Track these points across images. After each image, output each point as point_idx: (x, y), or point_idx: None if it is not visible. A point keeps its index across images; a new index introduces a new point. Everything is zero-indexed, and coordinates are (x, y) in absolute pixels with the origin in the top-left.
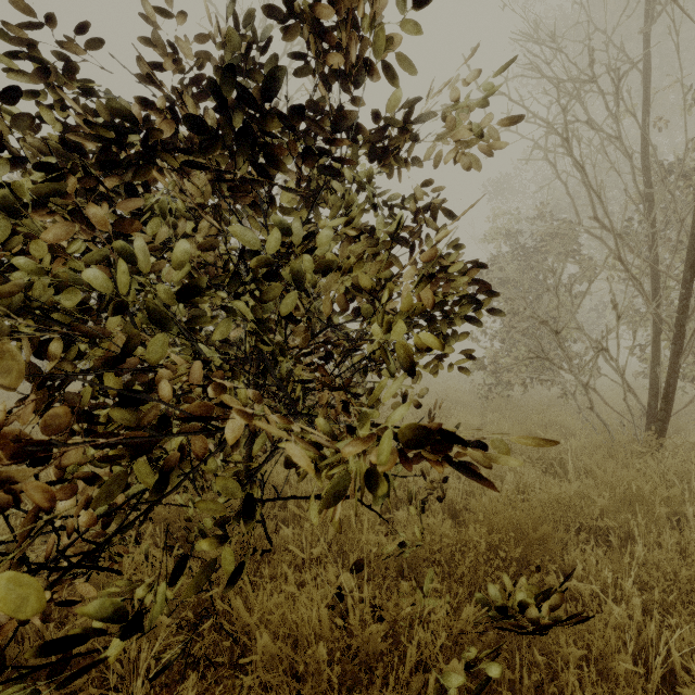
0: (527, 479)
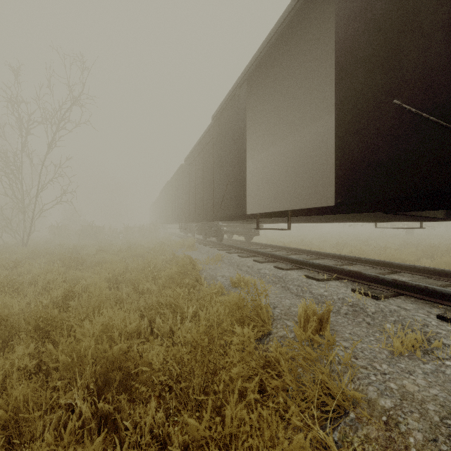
0: None
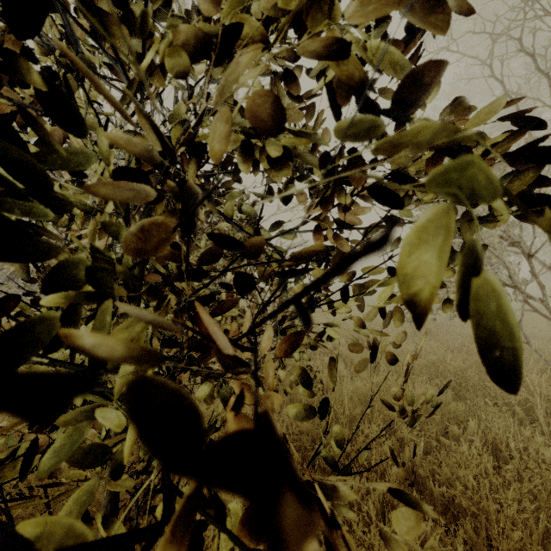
0: (496, 429)
